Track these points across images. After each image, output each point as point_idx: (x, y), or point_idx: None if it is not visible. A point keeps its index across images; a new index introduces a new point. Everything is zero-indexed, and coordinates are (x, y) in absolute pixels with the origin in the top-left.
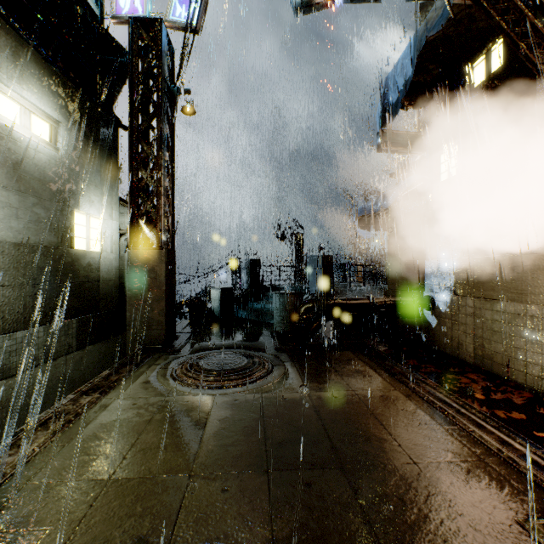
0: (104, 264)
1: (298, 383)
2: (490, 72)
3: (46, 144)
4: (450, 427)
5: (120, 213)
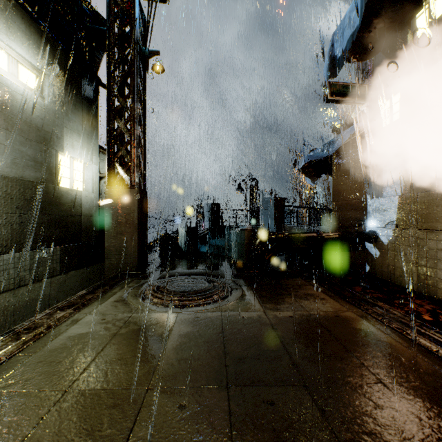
0: (86, 202)
1: (255, 304)
2: (434, 19)
3: (32, 92)
4: (412, 346)
5: (100, 160)
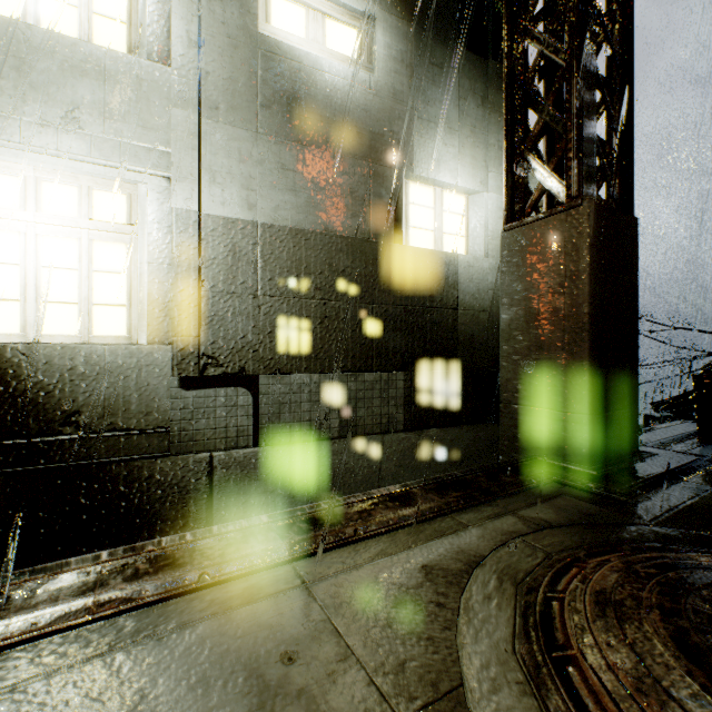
0: (469, 279)
1: None
2: None
3: (349, 65)
4: None
5: None
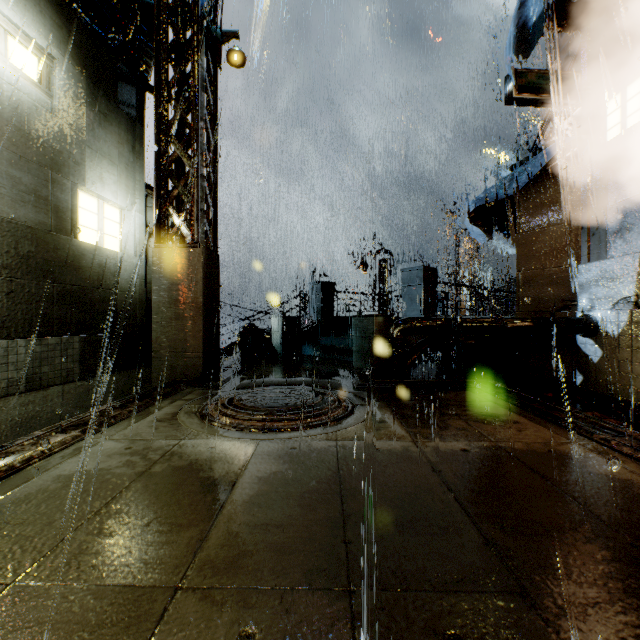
0: (124, 269)
1: (396, 428)
2: None
3: (32, 84)
4: None
5: (148, 207)
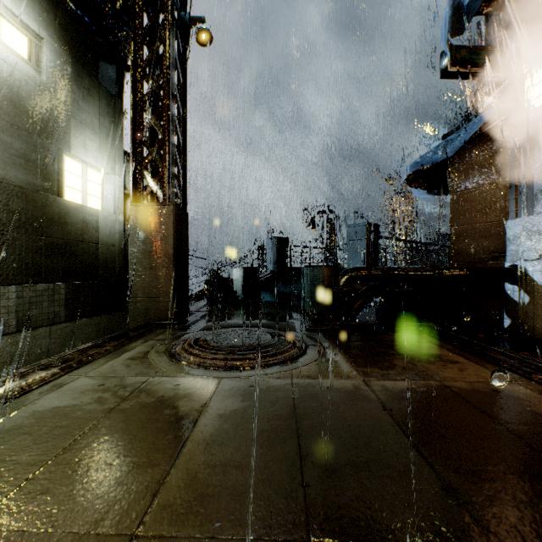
0: (105, 225)
1: (347, 367)
2: None
3: (22, 61)
4: None
5: (126, 171)
